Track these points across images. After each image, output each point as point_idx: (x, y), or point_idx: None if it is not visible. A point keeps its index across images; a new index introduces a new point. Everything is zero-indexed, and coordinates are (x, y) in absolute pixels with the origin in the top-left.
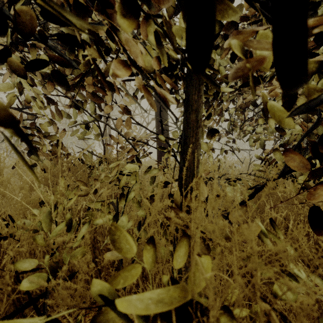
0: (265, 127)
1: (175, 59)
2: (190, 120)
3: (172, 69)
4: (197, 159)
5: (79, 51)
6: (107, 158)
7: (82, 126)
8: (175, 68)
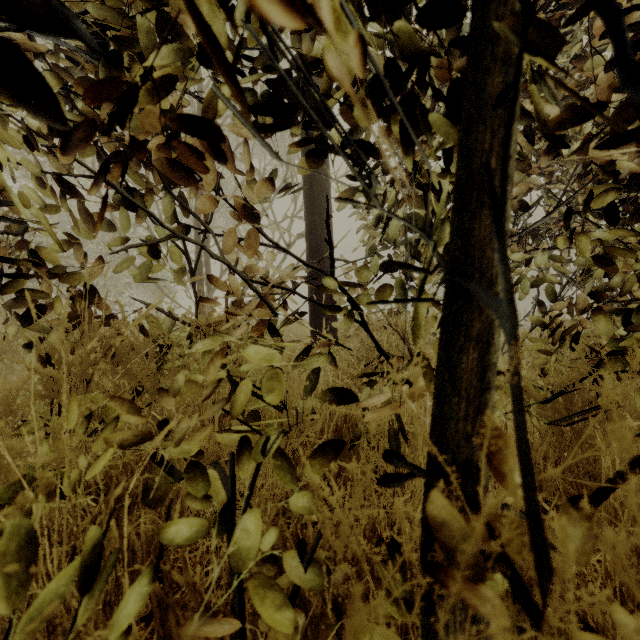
0: (551, 255)
1: (409, 52)
2: (471, 238)
3: (397, 85)
4: (489, 361)
5: (133, 64)
6: (201, 326)
7: (142, 250)
8: (404, 85)
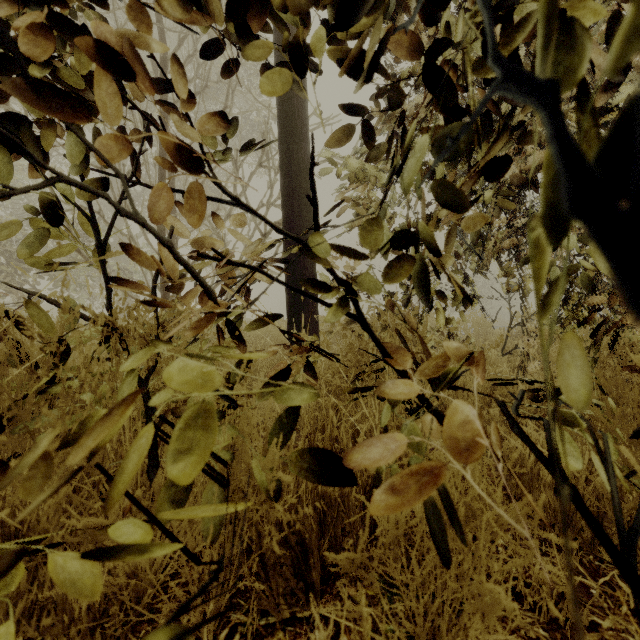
0: (579, 238)
1: None
2: None
3: None
4: None
5: None
6: (114, 323)
7: (35, 213)
8: None
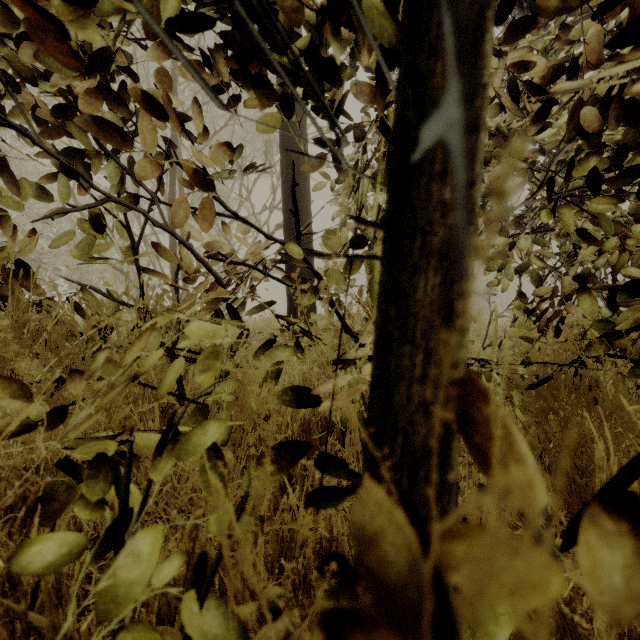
0: (534, 239)
1: None
2: (430, 89)
3: None
4: (459, 290)
5: None
6: (147, 307)
7: (84, 223)
8: None
